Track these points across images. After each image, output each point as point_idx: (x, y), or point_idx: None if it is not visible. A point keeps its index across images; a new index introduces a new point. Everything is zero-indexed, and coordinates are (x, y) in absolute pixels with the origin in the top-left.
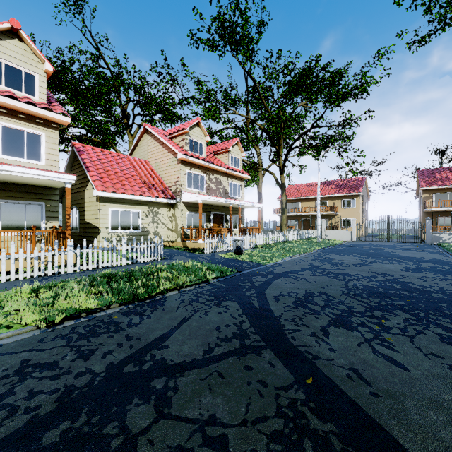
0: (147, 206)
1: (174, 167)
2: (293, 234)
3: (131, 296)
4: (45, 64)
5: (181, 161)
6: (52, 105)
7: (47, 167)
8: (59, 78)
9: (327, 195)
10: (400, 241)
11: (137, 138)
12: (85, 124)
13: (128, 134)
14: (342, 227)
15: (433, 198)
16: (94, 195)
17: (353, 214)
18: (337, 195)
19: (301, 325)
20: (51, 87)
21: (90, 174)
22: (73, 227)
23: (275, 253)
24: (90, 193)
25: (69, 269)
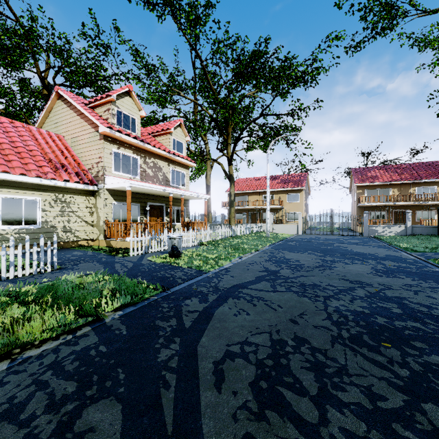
0: (51, 193)
1: (95, 144)
2: (242, 228)
3: None
4: None
5: (104, 136)
6: None
7: None
8: None
9: (273, 189)
10: (340, 234)
11: (47, 105)
12: None
13: None
14: (287, 220)
15: (366, 193)
16: None
17: (297, 208)
18: (282, 189)
19: None
20: None
21: None
22: None
23: (222, 253)
24: None
25: None
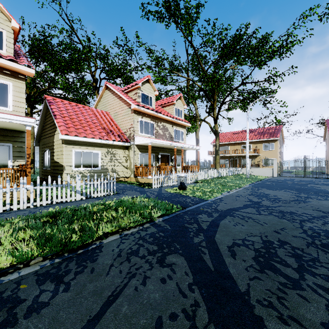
0: (105, 148)
1: (128, 116)
2: (225, 171)
3: (64, 243)
4: (11, 22)
5: (134, 111)
6: (19, 59)
7: (14, 113)
8: (42, 50)
9: (251, 140)
10: (314, 176)
11: (100, 94)
12: (62, 86)
13: (96, 94)
14: (263, 165)
15: None
16: (59, 138)
17: (272, 155)
18: (259, 140)
19: (289, 319)
20: (36, 58)
21: (57, 120)
22: (47, 165)
23: (214, 188)
24: (58, 137)
25: (22, 205)
